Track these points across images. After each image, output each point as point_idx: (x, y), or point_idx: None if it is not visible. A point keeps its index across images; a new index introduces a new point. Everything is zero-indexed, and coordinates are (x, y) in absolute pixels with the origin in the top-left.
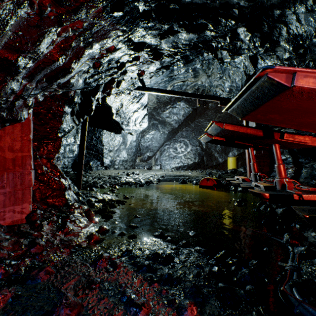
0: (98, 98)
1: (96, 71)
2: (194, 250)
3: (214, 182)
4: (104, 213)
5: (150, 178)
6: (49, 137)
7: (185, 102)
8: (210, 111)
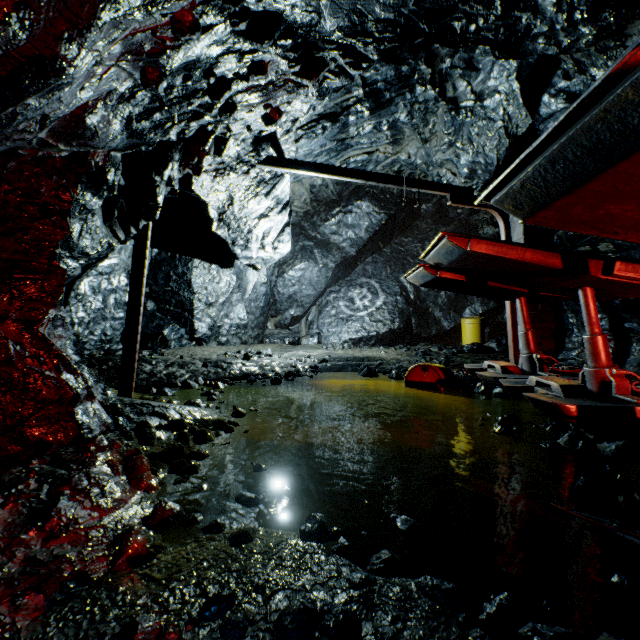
0: (170, 179)
1: (154, 98)
2: (418, 587)
3: (439, 375)
4: (177, 458)
5: (297, 364)
6: (29, 264)
7: (372, 202)
8: (423, 222)
